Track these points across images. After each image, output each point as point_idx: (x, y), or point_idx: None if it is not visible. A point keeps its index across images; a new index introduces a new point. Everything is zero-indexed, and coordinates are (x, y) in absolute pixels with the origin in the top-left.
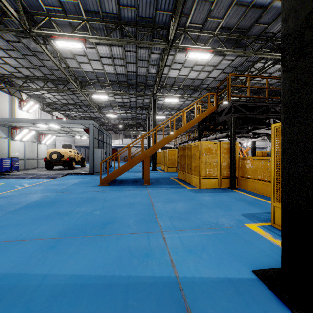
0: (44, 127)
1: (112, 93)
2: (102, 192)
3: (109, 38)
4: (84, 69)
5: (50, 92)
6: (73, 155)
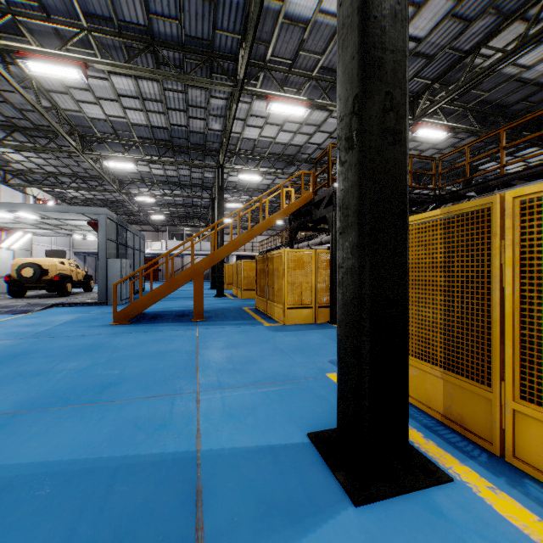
0: (7, 217)
1: (143, 159)
2: (115, 335)
3: (131, 67)
4: (89, 113)
5: (20, 151)
6: (68, 270)
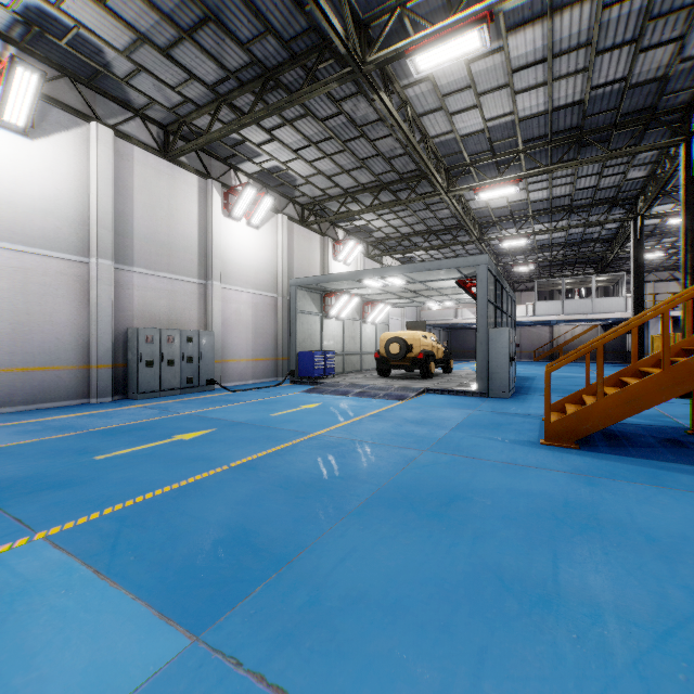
0: (376, 286)
1: (529, 174)
2: (585, 480)
3: None
4: (461, 129)
5: (381, 215)
6: (429, 346)
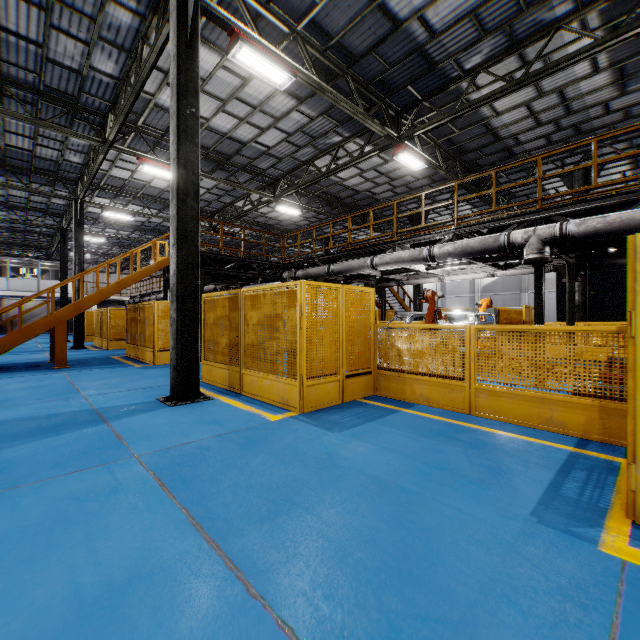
0: None
1: None
2: None
3: None
4: None
5: None
6: None
